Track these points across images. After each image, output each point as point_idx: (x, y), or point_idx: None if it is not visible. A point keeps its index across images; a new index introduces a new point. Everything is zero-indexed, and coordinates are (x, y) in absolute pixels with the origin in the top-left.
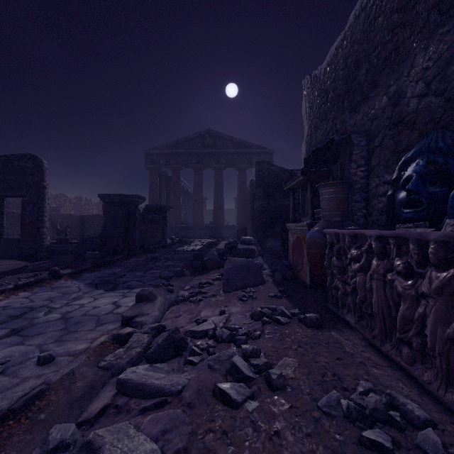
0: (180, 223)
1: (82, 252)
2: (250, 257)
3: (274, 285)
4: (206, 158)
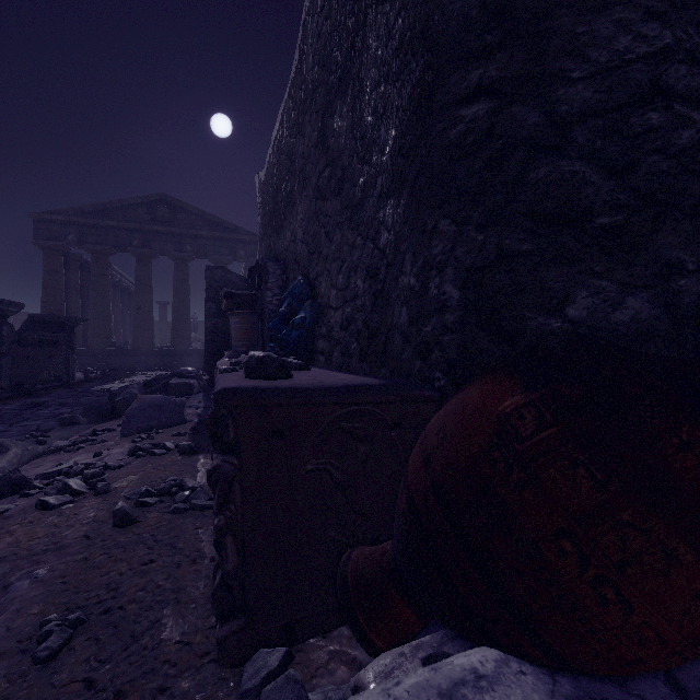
0: (109, 344)
1: None
2: (187, 395)
3: (194, 424)
4: (159, 240)
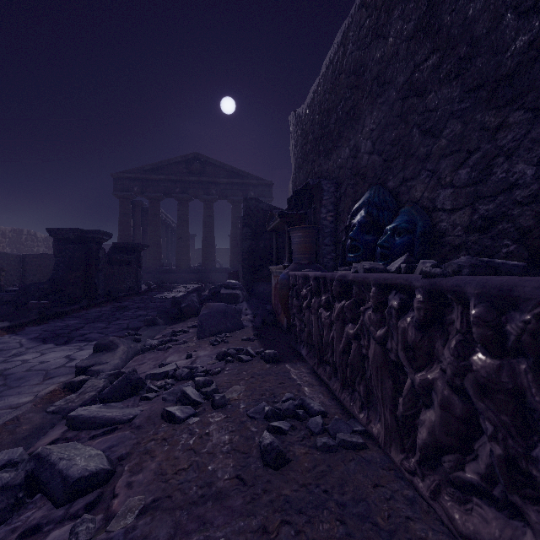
0: (160, 265)
1: (24, 301)
2: (234, 303)
3: (252, 330)
4: (193, 187)
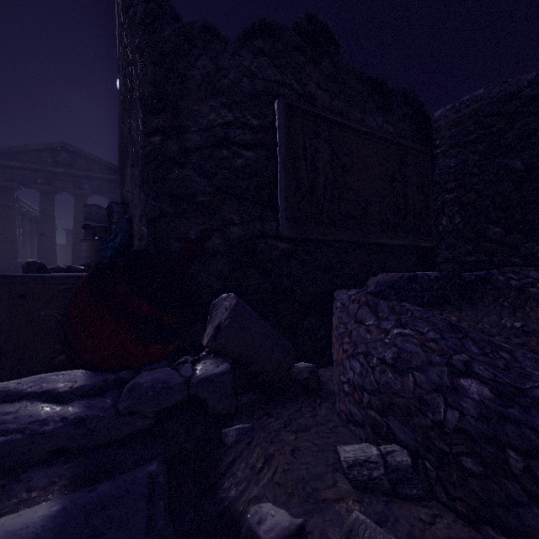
0: (15, 264)
1: None
2: None
3: None
4: (61, 179)
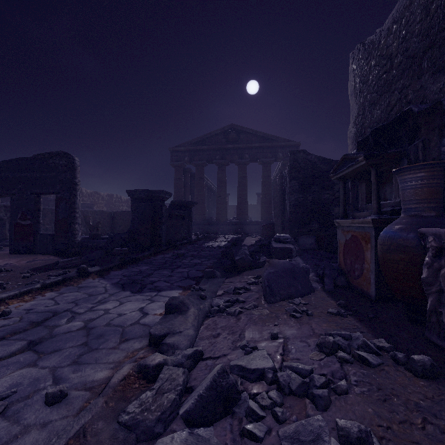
0: (204, 218)
1: (111, 248)
2: (287, 258)
3: (327, 295)
4: (230, 153)
